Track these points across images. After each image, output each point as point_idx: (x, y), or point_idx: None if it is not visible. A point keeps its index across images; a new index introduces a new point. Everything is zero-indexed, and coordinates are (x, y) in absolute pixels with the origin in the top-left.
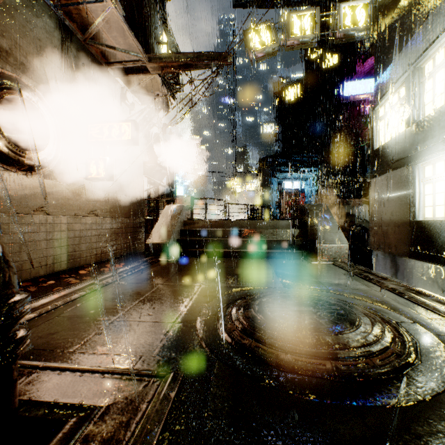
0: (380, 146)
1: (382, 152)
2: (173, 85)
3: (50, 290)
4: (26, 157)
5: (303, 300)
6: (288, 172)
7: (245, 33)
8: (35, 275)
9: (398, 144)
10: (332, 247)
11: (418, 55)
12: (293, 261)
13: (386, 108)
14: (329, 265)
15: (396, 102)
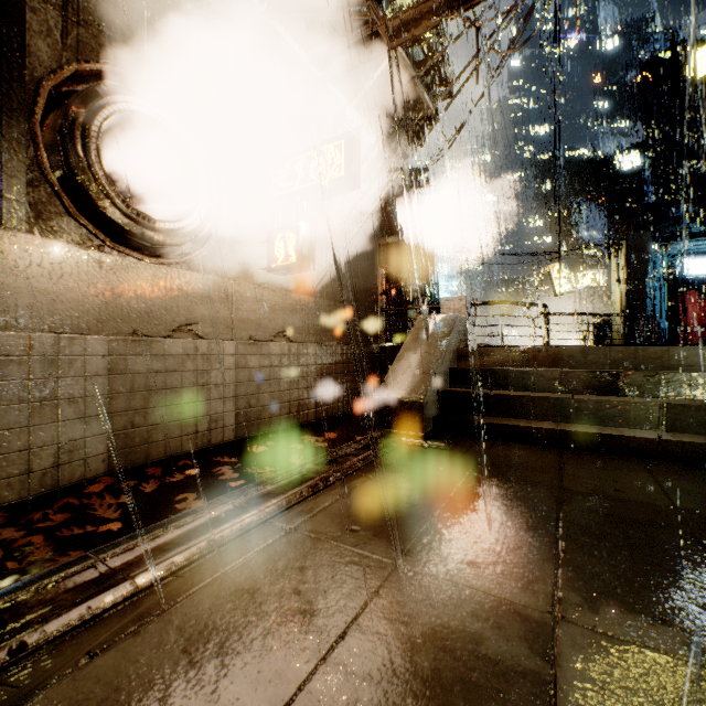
0: None
1: None
2: (433, 87)
3: (174, 497)
4: (157, 229)
5: None
6: (702, 235)
7: None
8: (176, 452)
9: None
10: None
11: None
12: None
13: None
14: None
15: None
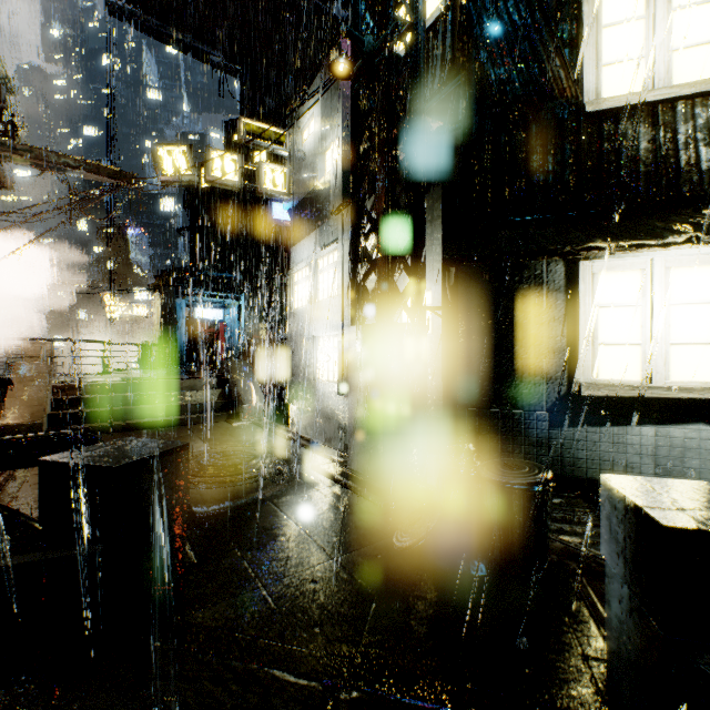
0: (295, 309)
1: (296, 316)
2: None
3: None
4: None
5: (228, 453)
6: (202, 295)
7: (152, 148)
8: None
9: (306, 315)
10: (252, 407)
11: (316, 250)
12: (215, 425)
13: (300, 277)
14: (250, 424)
15: (305, 277)
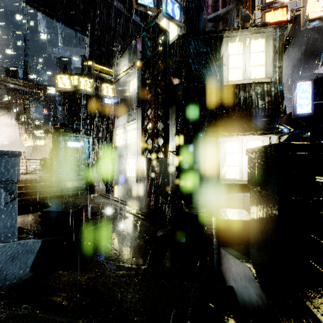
0: (117, 146)
1: (117, 149)
2: None
3: None
4: None
5: (92, 207)
6: (71, 136)
7: (53, 76)
8: None
9: (121, 149)
10: (99, 188)
11: (126, 122)
12: (83, 196)
13: (119, 132)
14: (98, 195)
15: (121, 133)
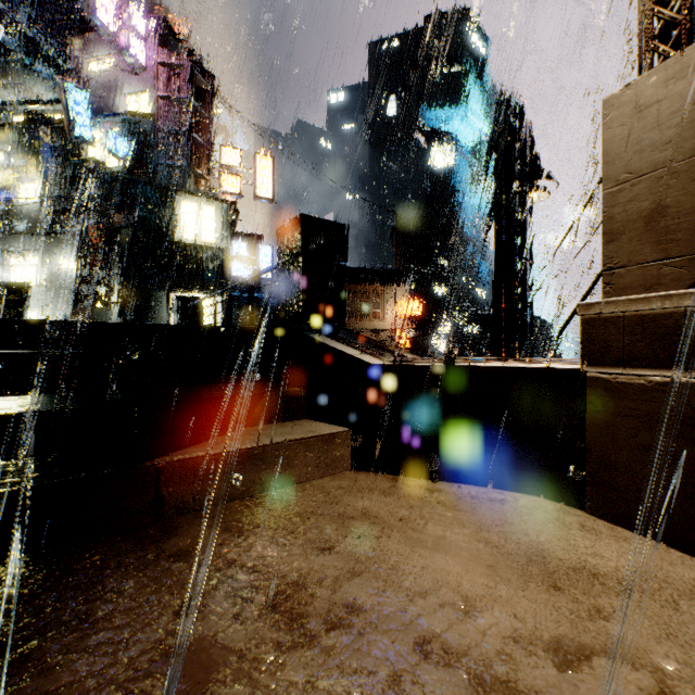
0: None
1: None
2: None
3: None
4: None
5: None
6: None
7: None
8: None
9: None
10: None
11: (7, 249)
12: None
13: None
14: None
15: None
